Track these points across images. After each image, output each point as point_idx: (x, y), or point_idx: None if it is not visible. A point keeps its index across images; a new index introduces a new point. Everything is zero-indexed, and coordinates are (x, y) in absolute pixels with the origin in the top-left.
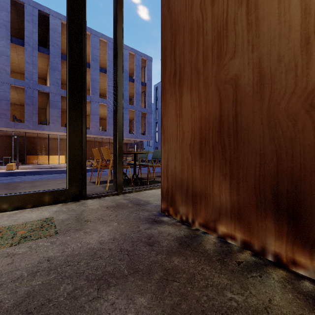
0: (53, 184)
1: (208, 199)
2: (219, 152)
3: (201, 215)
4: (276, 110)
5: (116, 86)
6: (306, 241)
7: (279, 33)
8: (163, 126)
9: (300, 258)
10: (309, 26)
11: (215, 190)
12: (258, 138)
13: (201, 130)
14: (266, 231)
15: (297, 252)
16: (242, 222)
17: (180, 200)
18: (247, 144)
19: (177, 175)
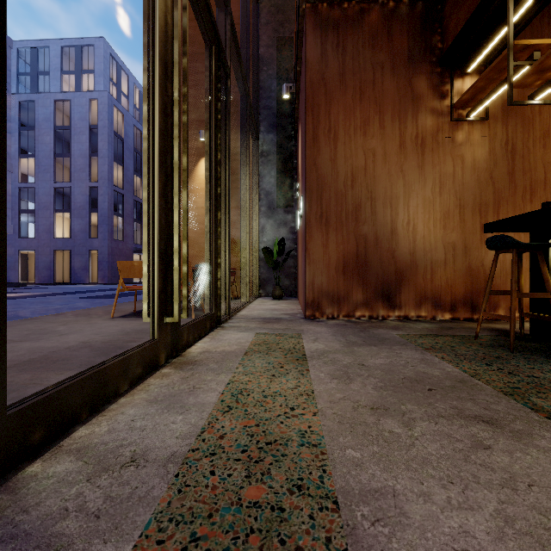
0: (58, 327)
1: (349, 299)
2: (356, 272)
3: (344, 310)
4: (383, 255)
5: (228, 192)
6: (392, 306)
7: (384, 224)
8: (308, 251)
9: (390, 314)
10: (393, 227)
11: (354, 294)
12: (376, 266)
13: (344, 259)
14: (379, 307)
15: (389, 312)
16: (369, 307)
17: (327, 305)
18: (371, 269)
19: (324, 288)
